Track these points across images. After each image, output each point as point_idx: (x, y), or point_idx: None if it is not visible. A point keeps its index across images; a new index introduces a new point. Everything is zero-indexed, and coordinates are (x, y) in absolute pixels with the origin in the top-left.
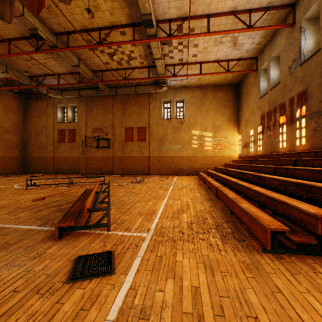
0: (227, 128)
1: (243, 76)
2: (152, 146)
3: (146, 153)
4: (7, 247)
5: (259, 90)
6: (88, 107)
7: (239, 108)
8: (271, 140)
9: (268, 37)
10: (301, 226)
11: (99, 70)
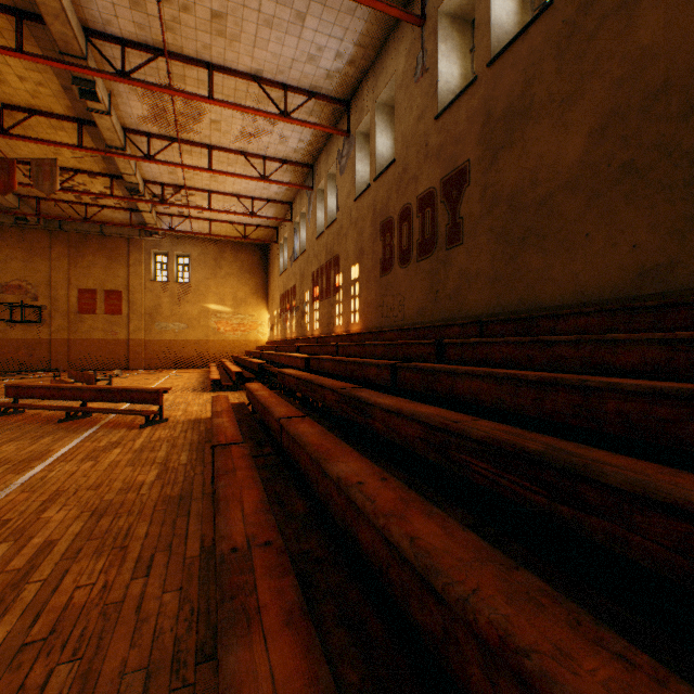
0: (254, 302)
1: (271, 240)
2: (135, 323)
3: (122, 335)
4: (41, 402)
5: (279, 266)
6: None
7: (268, 278)
8: (285, 325)
9: (282, 216)
10: None
11: (33, 196)
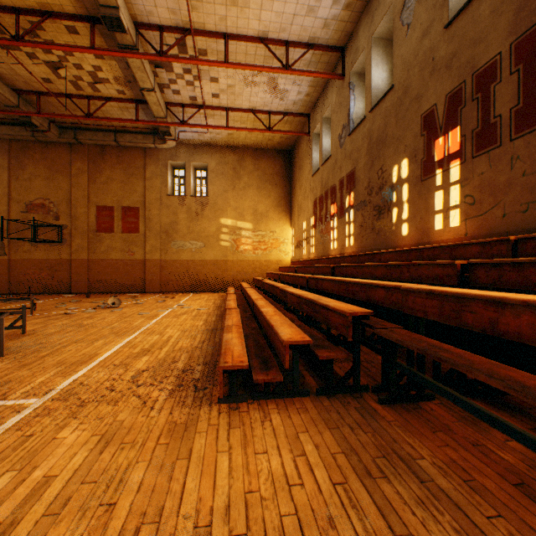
0: (275, 217)
1: (296, 140)
2: (151, 242)
3: (139, 255)
4: None
5: (312, 163)
6: (13, 160)
7: (292, 188)
8: (324, 238)
9: (320, 88)
10: (306, 359)
11: (31, 91)
